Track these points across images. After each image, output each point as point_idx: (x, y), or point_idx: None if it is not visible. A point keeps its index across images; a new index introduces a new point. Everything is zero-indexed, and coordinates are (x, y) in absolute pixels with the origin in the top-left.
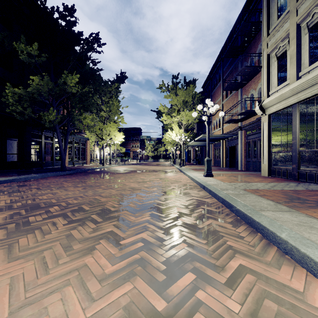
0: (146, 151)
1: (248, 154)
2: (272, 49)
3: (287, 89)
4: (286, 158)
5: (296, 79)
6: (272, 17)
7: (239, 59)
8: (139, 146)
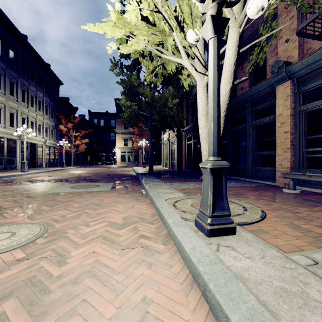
0: None
1: None
2: None
3: None
4: None
5: None
6: None
7: None
8: None
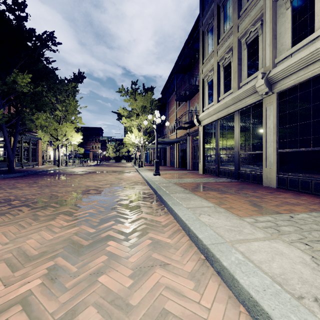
0: (107, 152)
1: (194, 156)
2: (205, 76)
3: (211, 109)
4: (213, 160)
5: (217, 102)
6: (205, 50)
7: (185, 78)
8: (100, 146)
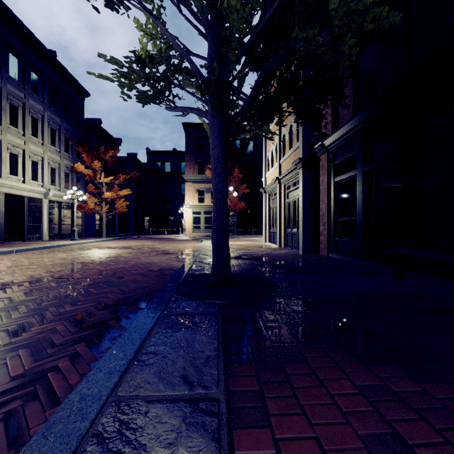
0: None
1: None
2: None
3: None
4: None
5: None
6: None
7: None
8: None
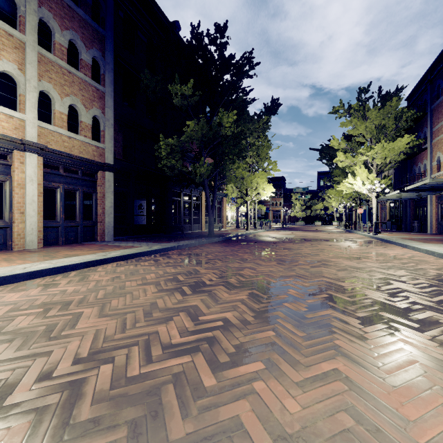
0: (293, 210)
1: None
2: None
3: None
4: None
5: None
6: None
7: None
8: (282, 203)
